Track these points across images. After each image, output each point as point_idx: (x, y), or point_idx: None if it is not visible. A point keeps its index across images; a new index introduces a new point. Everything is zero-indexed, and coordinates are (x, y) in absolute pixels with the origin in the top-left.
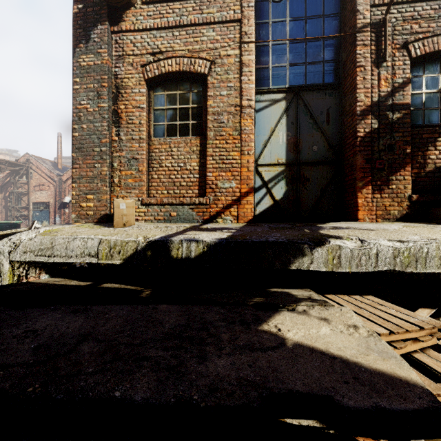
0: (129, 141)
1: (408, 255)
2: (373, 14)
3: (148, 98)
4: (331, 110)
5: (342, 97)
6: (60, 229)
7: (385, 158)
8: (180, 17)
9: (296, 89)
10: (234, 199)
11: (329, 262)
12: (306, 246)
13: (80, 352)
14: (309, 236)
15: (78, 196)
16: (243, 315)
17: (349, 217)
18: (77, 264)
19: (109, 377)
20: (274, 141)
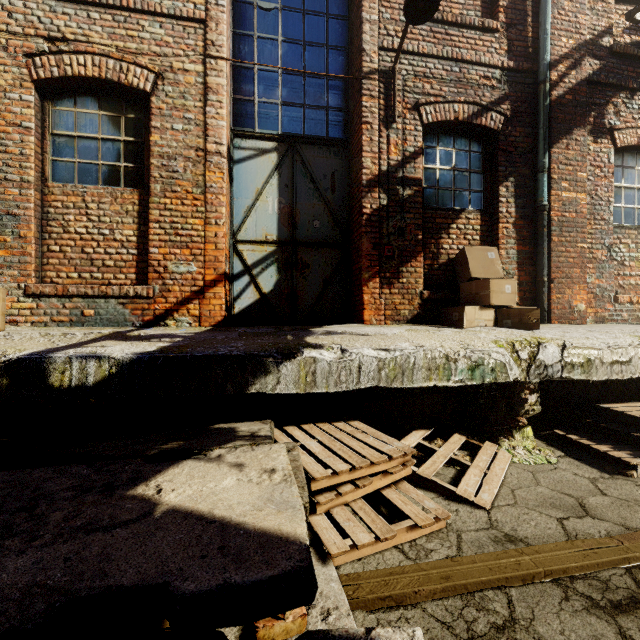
0: None
1: (394, 367)
2: (381, 59)
3: (41, 112)
4: (337, 175)
5: (350, 159)
6: None
7: (395, 243)
8: None
9: (292, 139)
10: (195, 290)
11: (301, 380)
12: (272, 360)
13: None
14: (280, 345)
15: None
16: (116, 475)
17: (356, 318)
18: None
19: None
20: (261, 209)
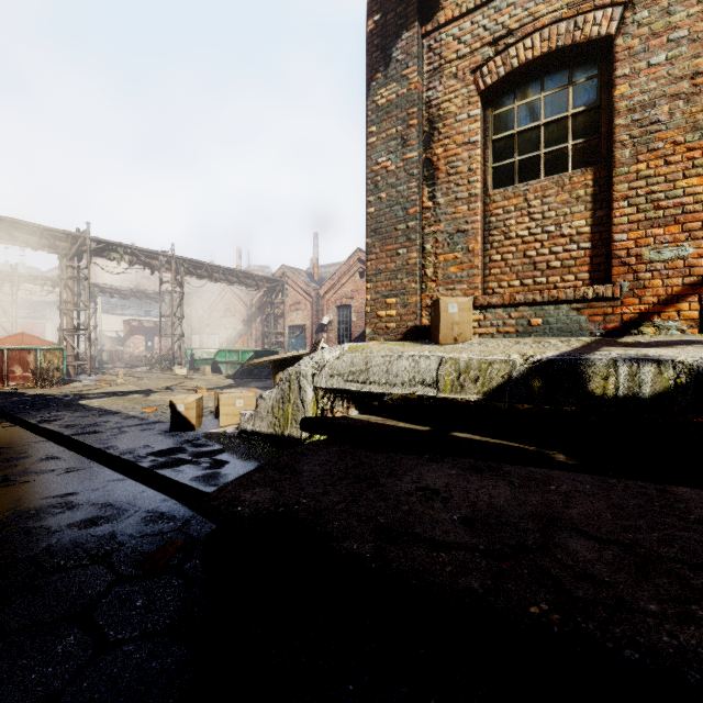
0: (451, 204)
1: None
2: None
3: (482, 123)
4: None
5: None
6: (367, 346)
7: None
8: None
9: None
10: (690, 282)
11: None
12: None
13: (573, 553)
14: None
15: (375, 300)
16: None
17: None
18: (388, 400)
19: None
20: None
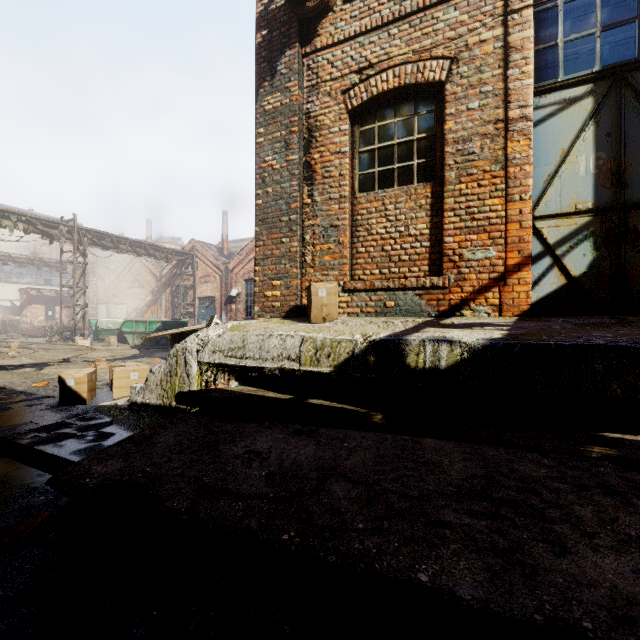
0: (326, 203)
1: None
2: None
3: (351, 137)
4: None
5: None
6: (249, 324)
7: None
8: (399, 5)
9: (618, 70)
10: (493, 277)
11: None
12: None
13: (332, 494)
14: None
15: (262, 282)
16: (600, 477)
17: None
18: (267, 371)
19: (396, 545)
20: (568, 173)
